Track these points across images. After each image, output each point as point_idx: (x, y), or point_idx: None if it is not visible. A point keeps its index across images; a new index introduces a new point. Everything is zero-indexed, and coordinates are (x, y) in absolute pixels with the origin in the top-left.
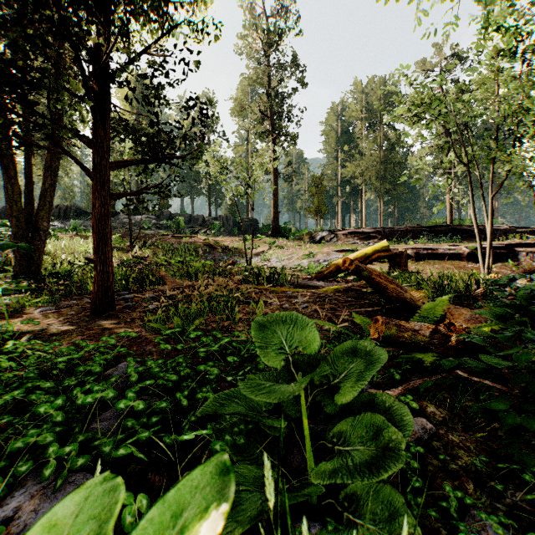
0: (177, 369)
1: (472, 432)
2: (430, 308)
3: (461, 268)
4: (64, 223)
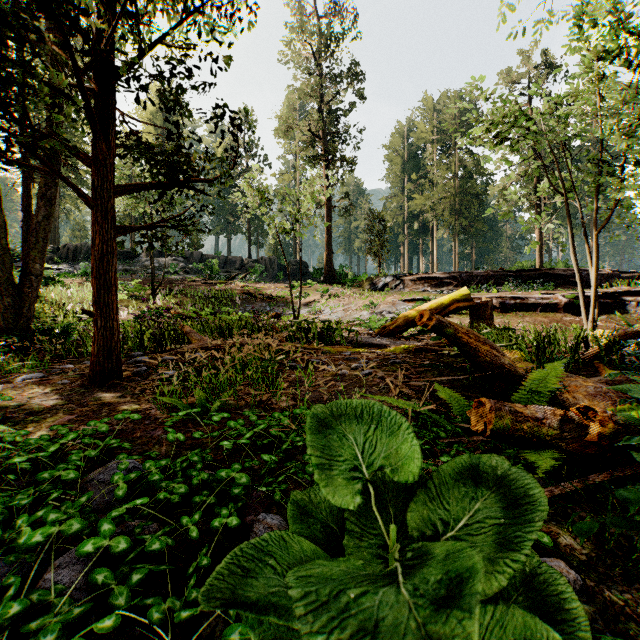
0: (189, 472)
1: (639, 584)
2: (541, 379)
3: (558, 322)
4: (73, 267)
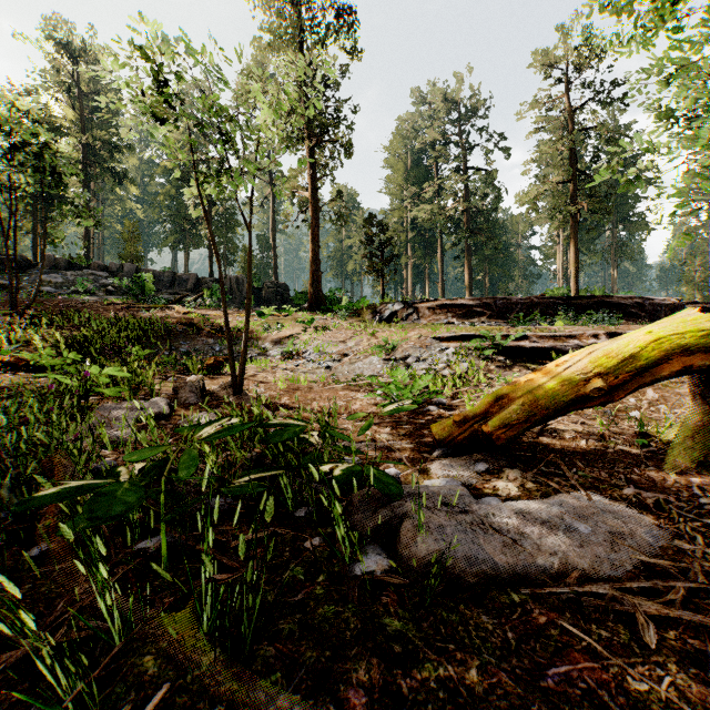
0: None
1: None
2: None
3: None
4: None
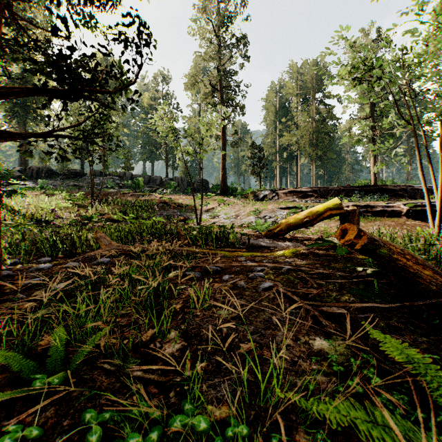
0: None
1: None
2: None
3: (403, 225)
4: (36, 183)
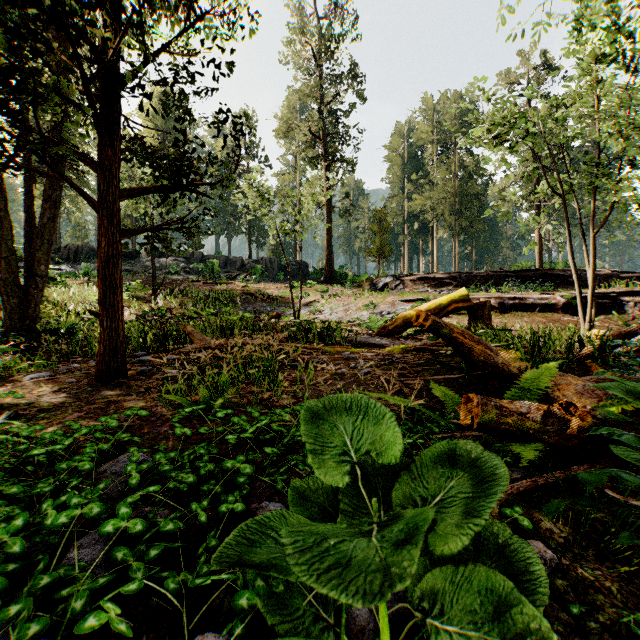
0: (196, 464)
1: (610, 563)
2: (531, 378)
3: (556, 322)
4: (74, 267)
